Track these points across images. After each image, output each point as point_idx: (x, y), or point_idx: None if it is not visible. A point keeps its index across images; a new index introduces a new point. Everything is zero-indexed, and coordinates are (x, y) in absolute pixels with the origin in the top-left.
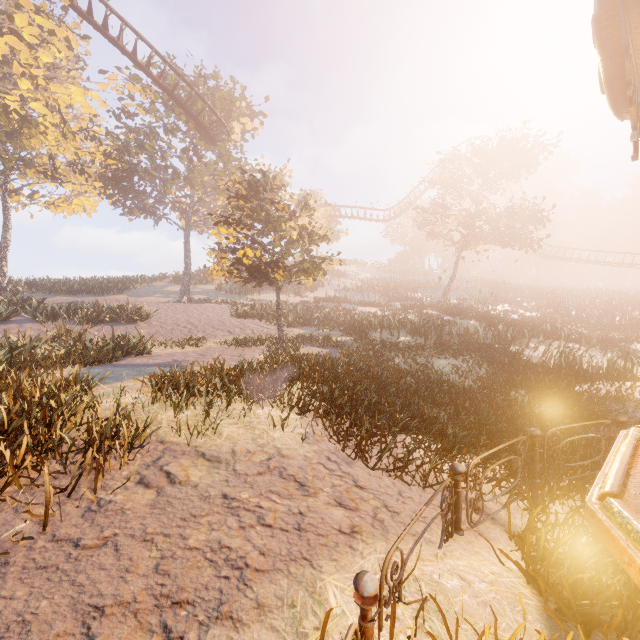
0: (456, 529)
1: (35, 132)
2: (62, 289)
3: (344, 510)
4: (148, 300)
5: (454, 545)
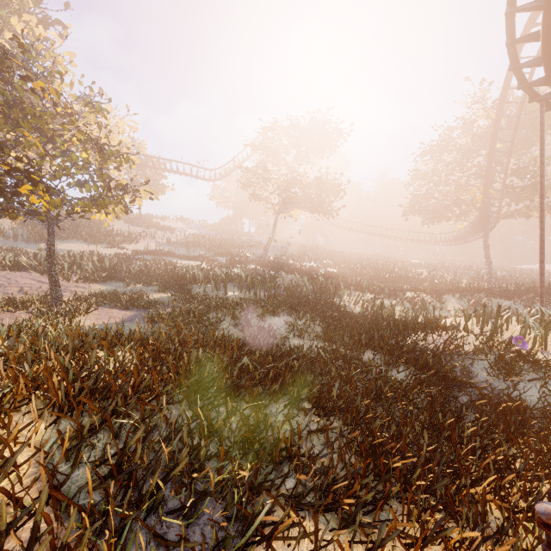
0: None
1: None
2: None
3: None
4: None
5: None
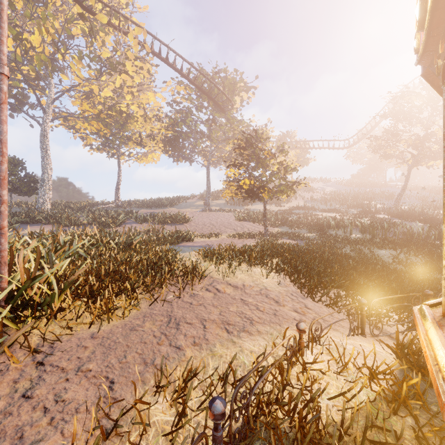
0: (361, 334)
1: (132, 121)
2: (144, 205)
3: (297, 314)
4: (187, 210)
5: (357, 338)
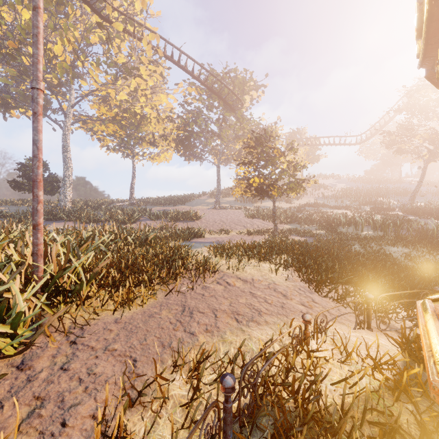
0: (368, 328)
1: (146, 123)
2: (157, 203)
3: (304, 307)
4: (198, 208)
5: (363, 331)
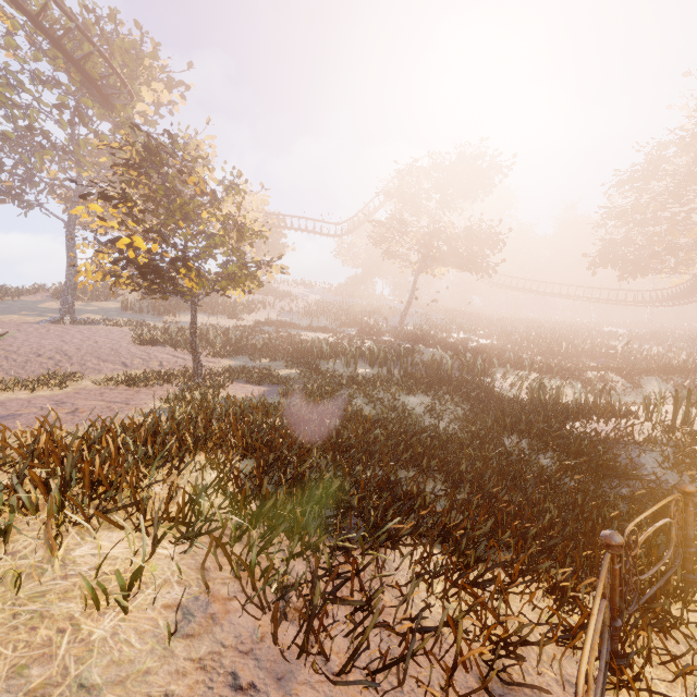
0: None
1: None
2: None
3: None
4: (5, 319)
5: None
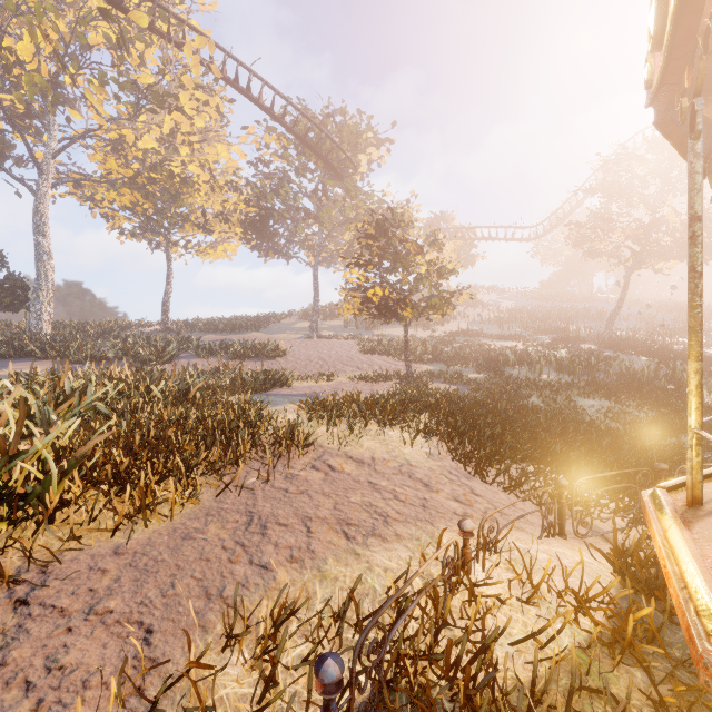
0: (560, 534)
1: (191, 191)
2: (210, 328)
3: (460, 504)
4: (281, 337)
5: (553, 541)
